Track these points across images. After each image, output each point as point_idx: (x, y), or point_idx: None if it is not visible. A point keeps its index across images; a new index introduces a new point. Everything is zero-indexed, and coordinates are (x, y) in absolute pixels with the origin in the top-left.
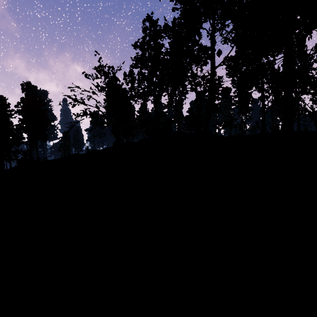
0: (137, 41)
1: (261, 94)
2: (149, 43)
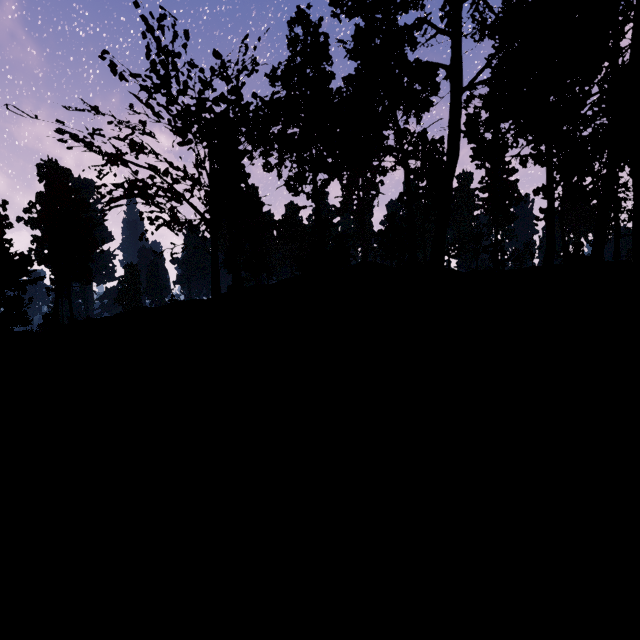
0: (278, 67)
1: (547, 177)
2: (302, 70)
